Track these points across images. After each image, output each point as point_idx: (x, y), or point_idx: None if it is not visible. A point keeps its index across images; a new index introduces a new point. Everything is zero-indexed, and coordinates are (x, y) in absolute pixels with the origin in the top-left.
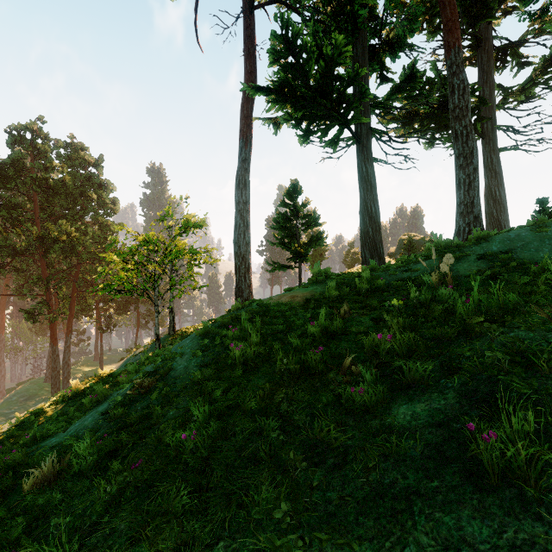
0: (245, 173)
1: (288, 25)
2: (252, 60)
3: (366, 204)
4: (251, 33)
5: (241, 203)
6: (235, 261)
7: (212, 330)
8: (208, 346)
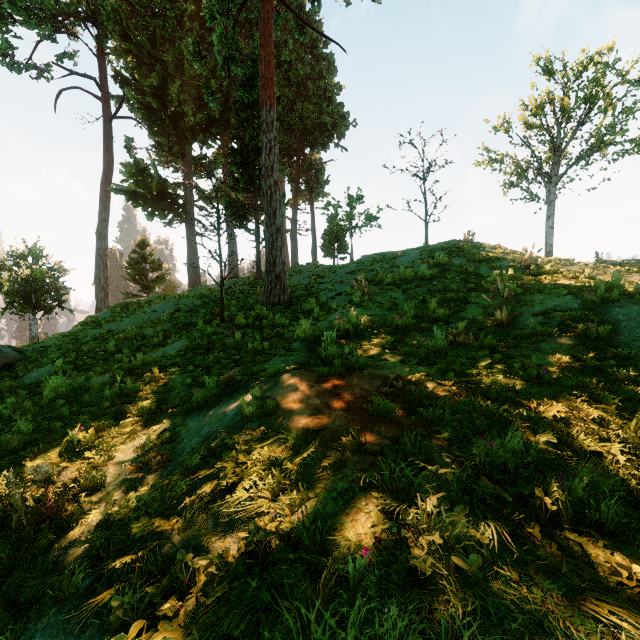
0: (105, 229)
1: (139, 163)
2: (111, 154)
3: (191, 260)
4: (110, 136)
5: (101, 249)
6: (97, 290)
7: (111, 309)
8: (111, 312)
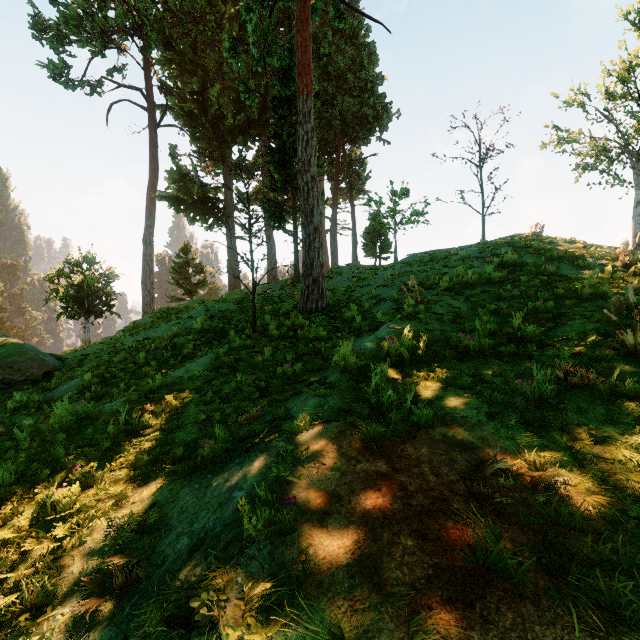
0: (150, 235)
1: (181, 169)
2: (156, 162)
3: (231, 264)
4: (155, 144)
5: (147, 255)
6: (143, 294)
7: (152, 314)
8: (152, 317)
